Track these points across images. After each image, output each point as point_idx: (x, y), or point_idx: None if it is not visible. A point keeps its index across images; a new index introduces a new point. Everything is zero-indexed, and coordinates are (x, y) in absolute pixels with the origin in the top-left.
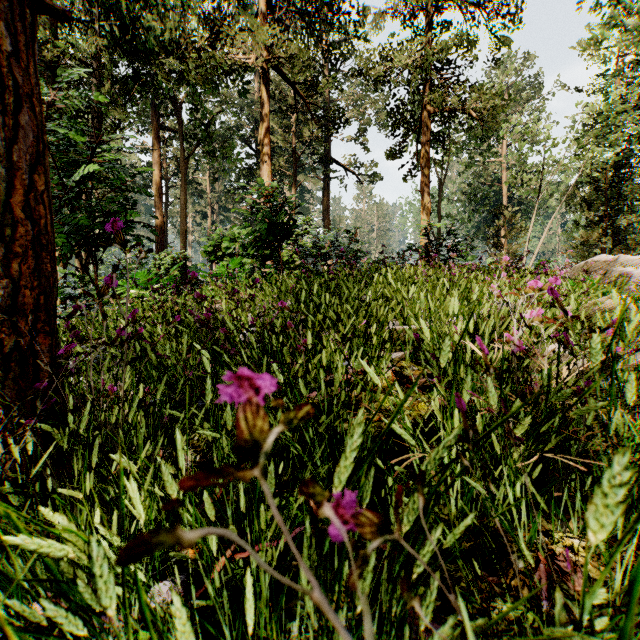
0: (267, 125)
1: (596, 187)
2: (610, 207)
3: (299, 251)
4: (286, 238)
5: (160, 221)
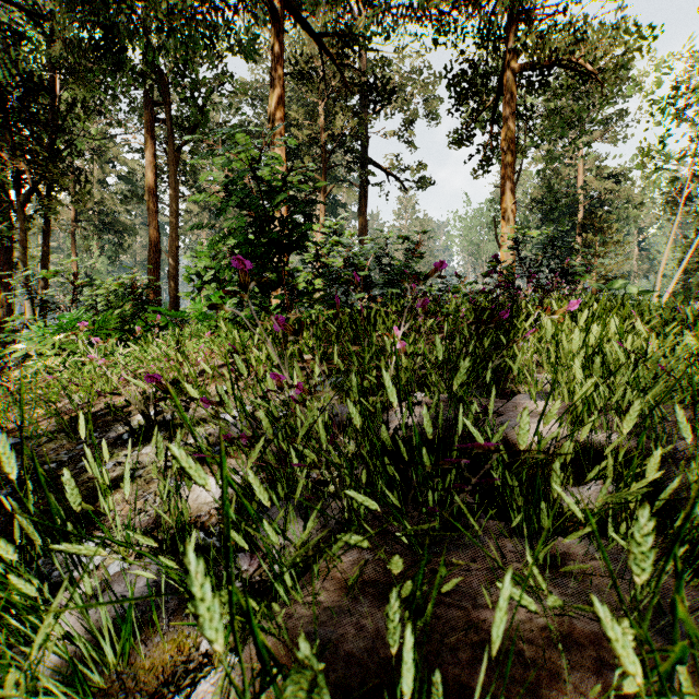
0: (280, 92)
1: None
2: None
3: (323, 274)
4: (293, 249)
5: (154, 237)
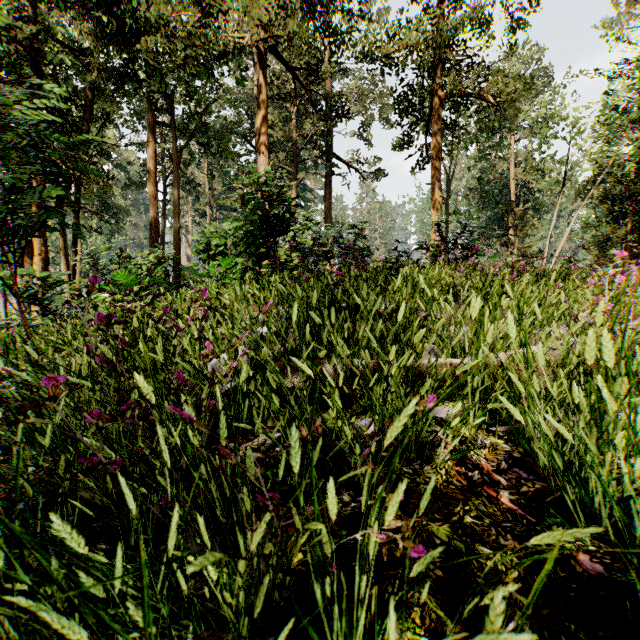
0: (264, 113)
1: (619, 181)
2: (635, 202)
3: (298, 249)
4: (282, 233)
5: (154, 219)
